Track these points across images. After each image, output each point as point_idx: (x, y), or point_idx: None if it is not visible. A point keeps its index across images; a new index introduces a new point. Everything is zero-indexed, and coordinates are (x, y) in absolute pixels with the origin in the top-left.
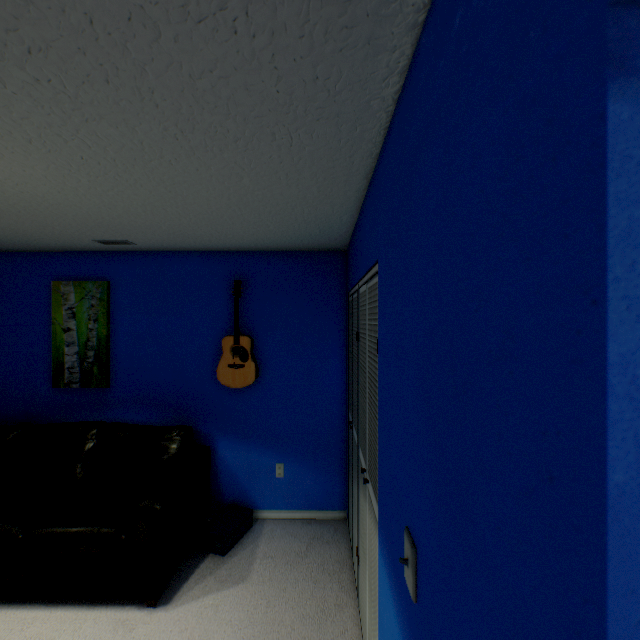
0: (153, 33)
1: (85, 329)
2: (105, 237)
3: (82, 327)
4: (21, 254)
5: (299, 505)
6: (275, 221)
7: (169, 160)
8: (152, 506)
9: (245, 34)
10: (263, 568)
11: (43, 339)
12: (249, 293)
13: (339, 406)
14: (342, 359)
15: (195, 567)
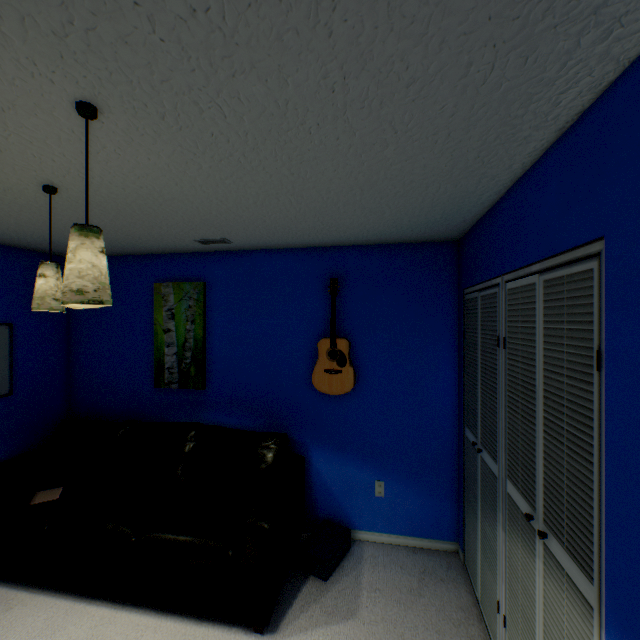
0: None
1: (183, 330)
2: (205, 236)
3: (180, 328)
4: (127, 258)
5: (401, 530)
6: (395, 206)
7: (309, 127)
8: (260, 524)
9: None
10: (372, 603)
11: (146, 339)
12: (345, 292)
13: (449, 421)
14: (453, 366)
15: (297, 590)
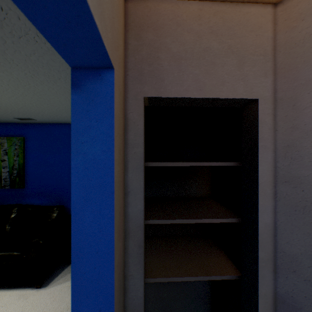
0: (3, 40)
1: (12, 160)
2: (19, 116)
3: (11, 159)
4: None
5: None
6: None
7: (33, 85)
8: (38, 241)
9: (41, 42)
10: None
11: None
12: None
13: None
14: None
15: (62, 270)
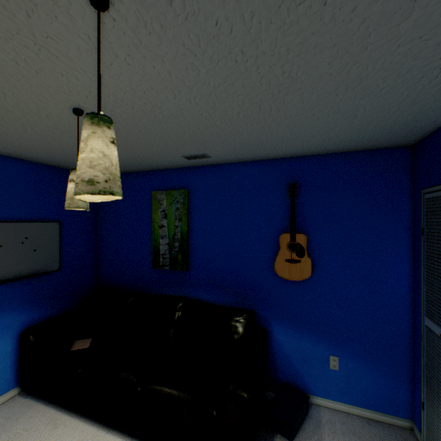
0: None
1: (172, 226)
2: (191, 152)
3: (170, 224)
4: (134, 174)
5: (355, 401)
6: (371, 107)
7: None
8: (240, 394)
9: None
10: None
11: (146, 233)
12: (302, 194)
13: (403, 309)
14: (407, 260)
15: None
